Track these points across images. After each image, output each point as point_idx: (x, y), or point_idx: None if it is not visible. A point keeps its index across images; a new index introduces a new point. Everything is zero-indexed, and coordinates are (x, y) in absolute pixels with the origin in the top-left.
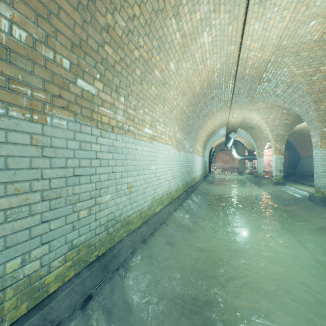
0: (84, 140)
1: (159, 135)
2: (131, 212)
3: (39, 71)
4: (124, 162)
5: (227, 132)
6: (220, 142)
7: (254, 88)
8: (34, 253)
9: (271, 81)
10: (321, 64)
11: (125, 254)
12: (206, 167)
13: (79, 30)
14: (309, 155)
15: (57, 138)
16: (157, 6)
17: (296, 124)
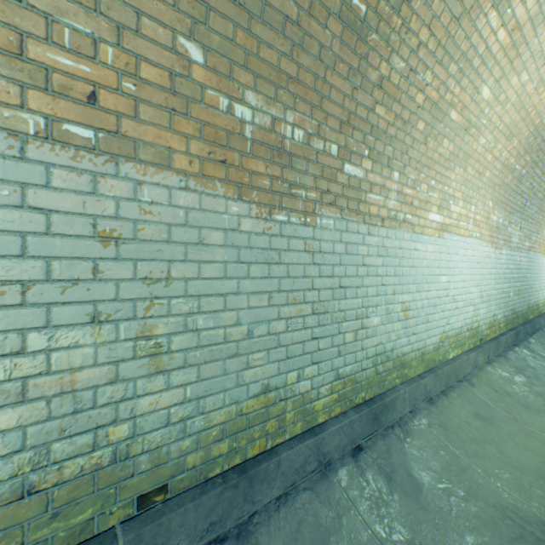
0: (350, 242)
1: (454, 222)
2: (407, 349)
3: (311, 168)
4: (396, 271)
5: None
6: None
7: None
8: (306, 371)
9: None
10: None
11: (400, 410)
12: None
13: (348, 102)
14: None
15: (325, 241)
16: (459, 9)
17: None
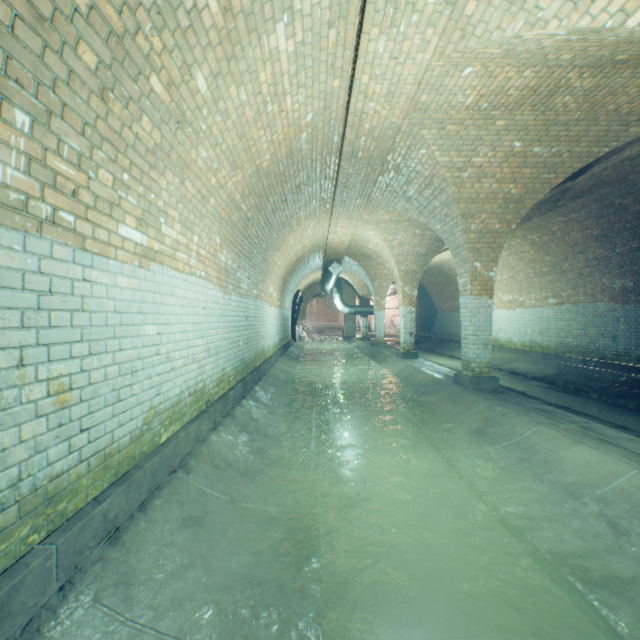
0: None
1: (169, 250)
2: (68, 463)
3: None
4: (32, 317)
5: (326, 261)
6: (314, 280)
7: (374, 179)
8: None
9: (401, 170)
10: (474, 152)
11: (30, 605)
12: (287, 328)
13: None
14: (449, 308)
15: None
16: None
17: (434, 255)
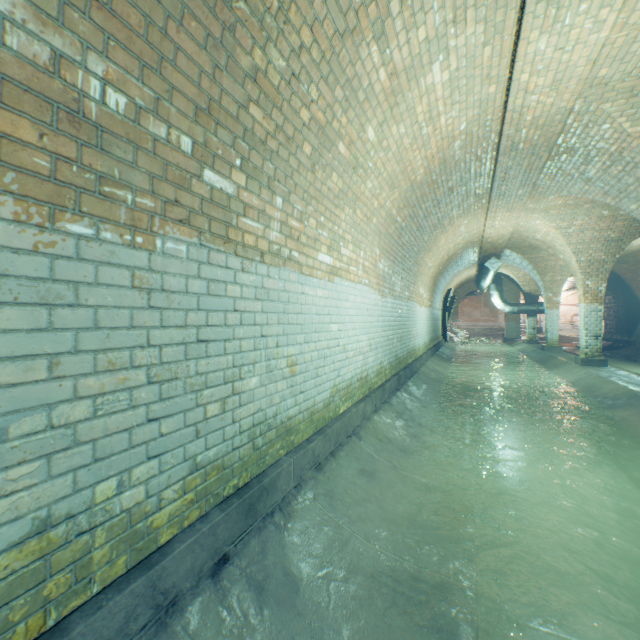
0: (215, 278)
1: (344, 266)
2: (294, 411)
3: (145, 161)
4: (281, 318)
5: (481, 257)
6: (467, 278)
7: (539, 167)
8: (136, 473)
9: (576, 151)
10: None
11: (283, 489)
12: (437, 328)
13: (208, 83)
14: None
15: (172, 275)
16: (343, 24)
17: (632, 238)
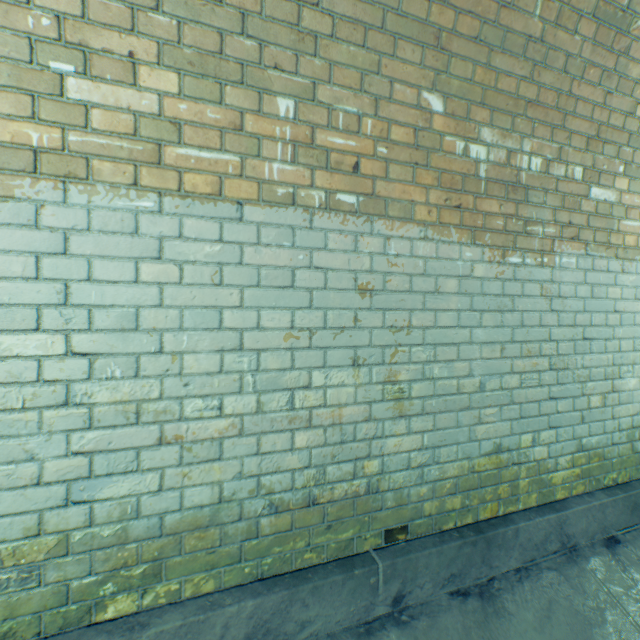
0: (596, 283)
1: None
2: None
3: (549, 199)
4: None
5: None
6: None
7: None
8: (541, 436)
9: None
10: None
11: None
12: None
13: (597, 112)
14: None
15: (564, 284)
16: None
17: None
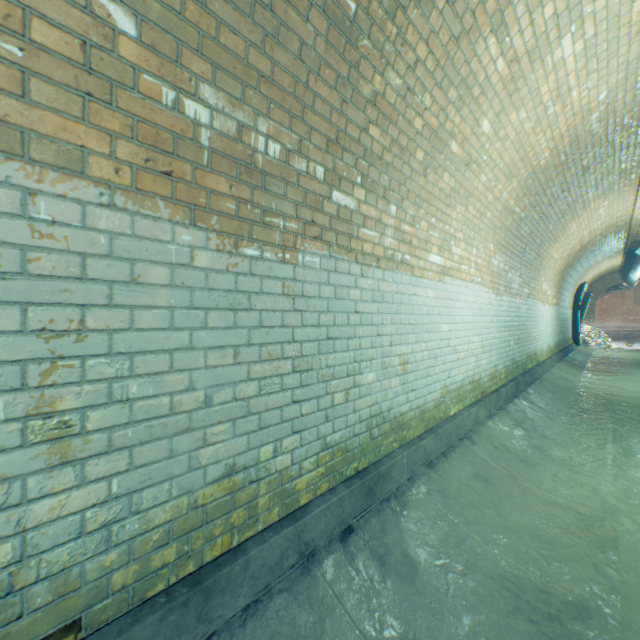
0: (340, 284)
1: (455, 265)
2: (406, 408)
3: (291, 192)
4: (394, 318)
5: (628, 243)
6: (607, 269)
7: None
8: (285, 443)
9: None
10: None
11: (397, 479)
12: (565, 329)
13: (336, 117)
14: None
15: (309, 283)
16: (458, 28)
17: None
